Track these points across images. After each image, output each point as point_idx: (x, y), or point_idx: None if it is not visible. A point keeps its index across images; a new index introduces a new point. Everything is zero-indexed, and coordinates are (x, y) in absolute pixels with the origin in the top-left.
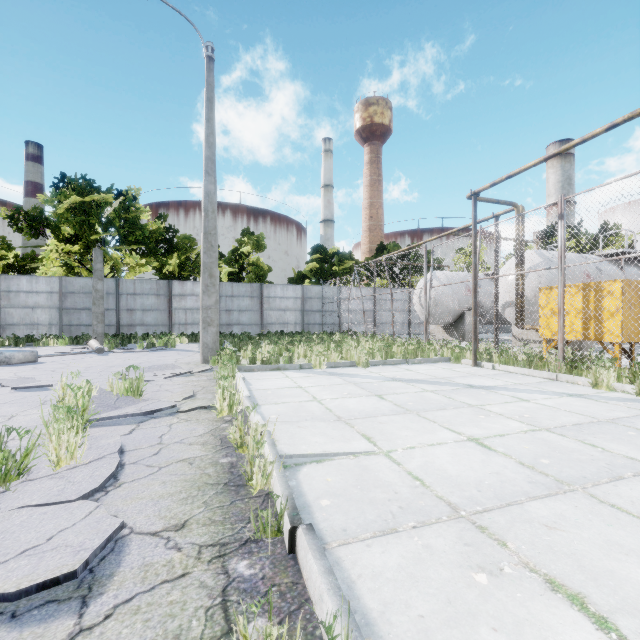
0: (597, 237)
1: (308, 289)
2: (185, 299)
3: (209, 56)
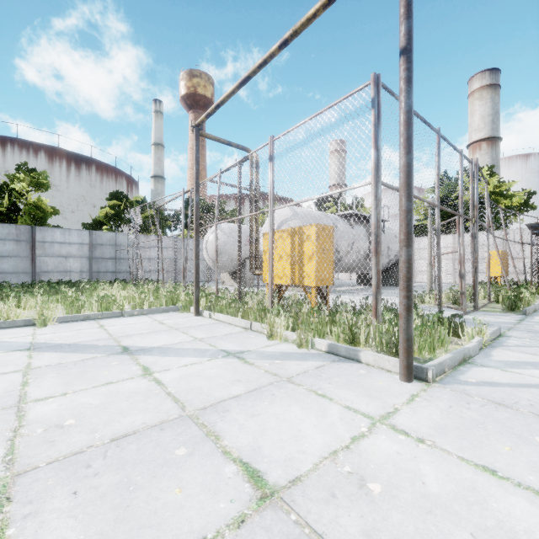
0: (350, 207)
1: (98, 235)
2: None
3: None
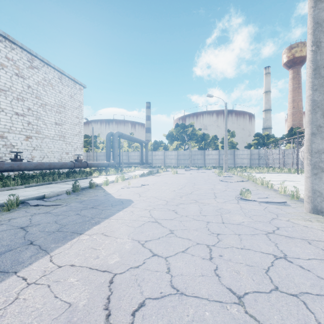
0: None
1: (252, 151)
2: (209, 156)
3: (226, 105)
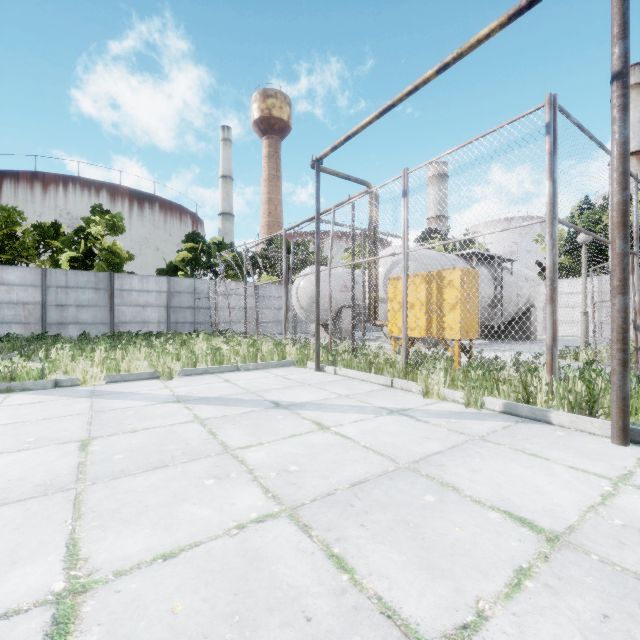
0: (461, 244)
1: (176, 282)
2: None
3: None
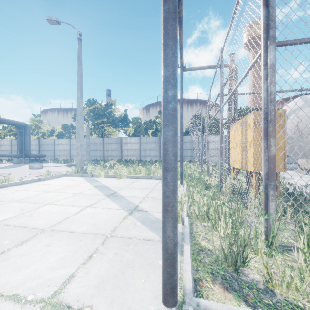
0: None
1: (184, 138)
2: (127, 145)
3: (78, 38)
